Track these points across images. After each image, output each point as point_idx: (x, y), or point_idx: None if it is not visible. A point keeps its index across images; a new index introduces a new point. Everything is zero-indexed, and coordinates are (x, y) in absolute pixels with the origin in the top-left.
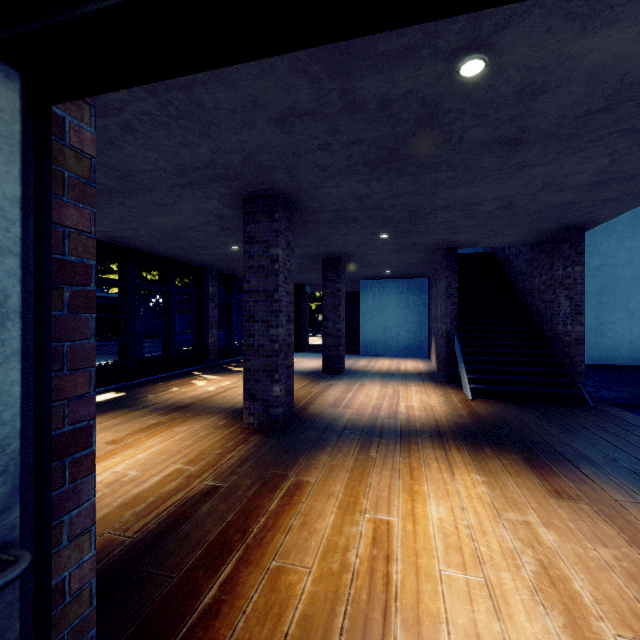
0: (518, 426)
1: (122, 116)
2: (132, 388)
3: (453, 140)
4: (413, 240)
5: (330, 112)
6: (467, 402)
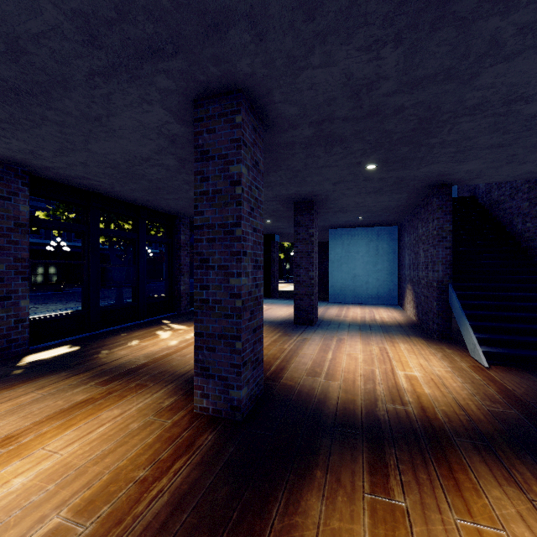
0: None
1: None
2: (91, 340)
3: None
4: (403, 173)
5: None
6: (483, 371)
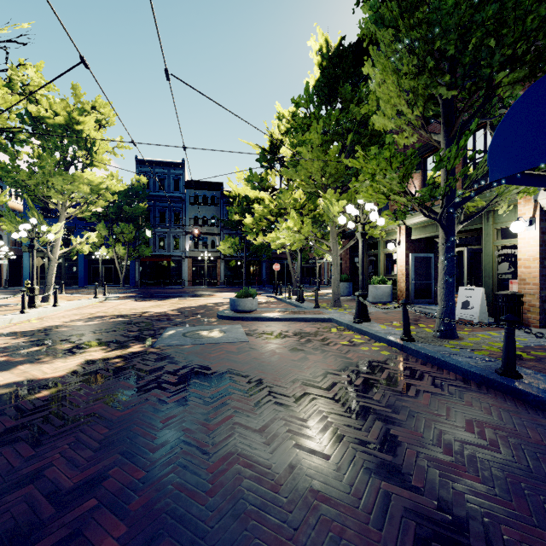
0: None
1: None
2: None
3: None
4: None
5: None
6: None
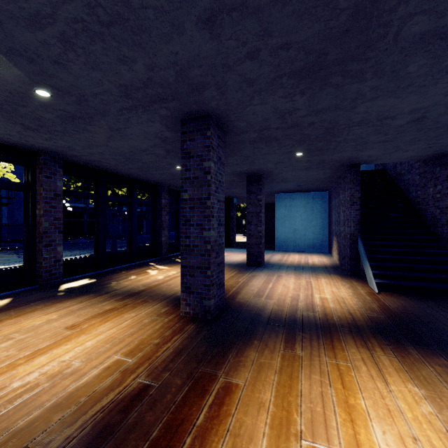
0: (433, 323)
1: (57, 26)
2: (102, 275)
3: (388, 36)
4: (323, 157)
5: (261, 3)
6: (374, 295)
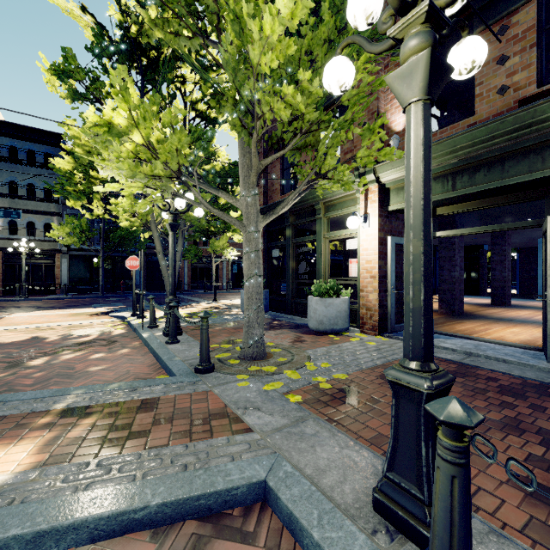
0: None
1: None
2: None
3: None
4: None
5: None
6: None
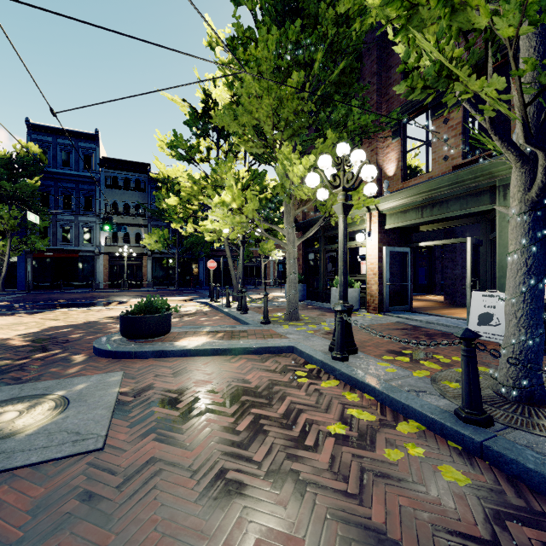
0: None
1: None
2: None
3: None
4: None
5: None
6: None
